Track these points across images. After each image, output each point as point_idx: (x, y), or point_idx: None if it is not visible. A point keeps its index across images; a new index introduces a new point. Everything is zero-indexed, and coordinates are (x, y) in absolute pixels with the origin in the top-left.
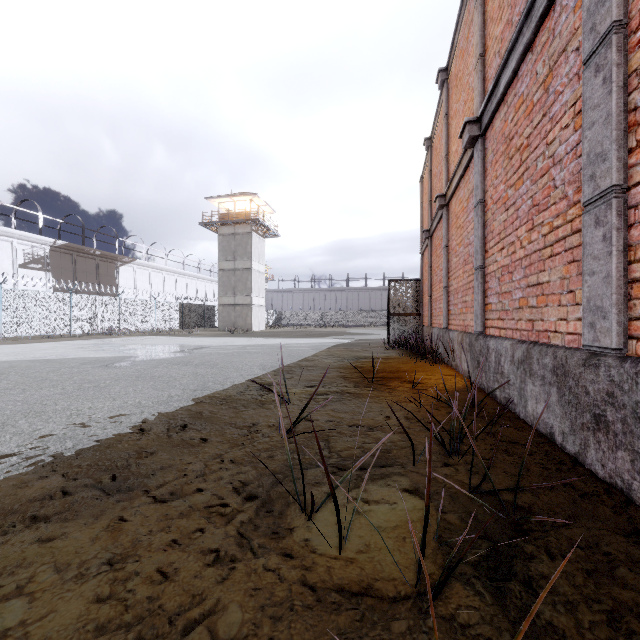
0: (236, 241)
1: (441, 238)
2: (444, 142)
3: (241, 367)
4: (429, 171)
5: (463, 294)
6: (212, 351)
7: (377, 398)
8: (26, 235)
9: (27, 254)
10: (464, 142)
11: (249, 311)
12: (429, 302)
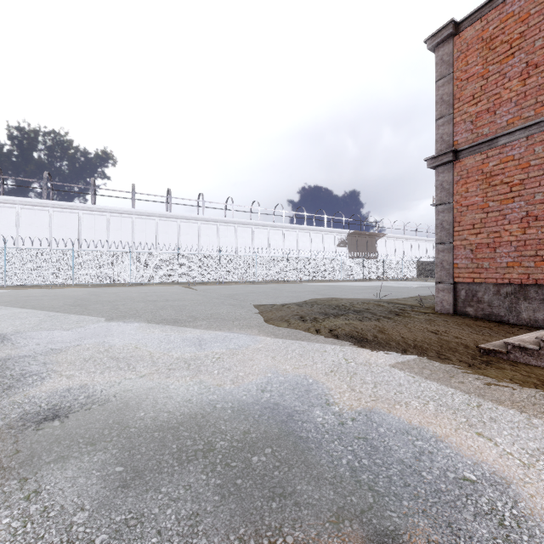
0: None
1: None
2: None
3: None
4: None
5: None
6: None
7: None
8: (339, 230)
9: (339, 239)
10: None
11: None
12: None
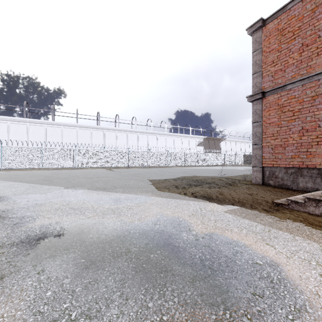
0: None
1: None
2: None
3: None
4: None
5: None
6: None
7: None
8: (198, 136)
9: (198, 142)
10: None
11: None
12: None
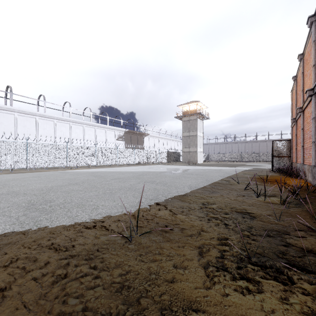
0: (190, 123)
1: (300, 124)
2: (301, 84)
3: (212, 176)
4: (295, 91)
5: (309, 150)
6: (194, 171)
7: (269, 185)
8: (118, 128)
9: (118, 135)
10: (306, 96)
11: (196, 154)
12: (295, 151)
